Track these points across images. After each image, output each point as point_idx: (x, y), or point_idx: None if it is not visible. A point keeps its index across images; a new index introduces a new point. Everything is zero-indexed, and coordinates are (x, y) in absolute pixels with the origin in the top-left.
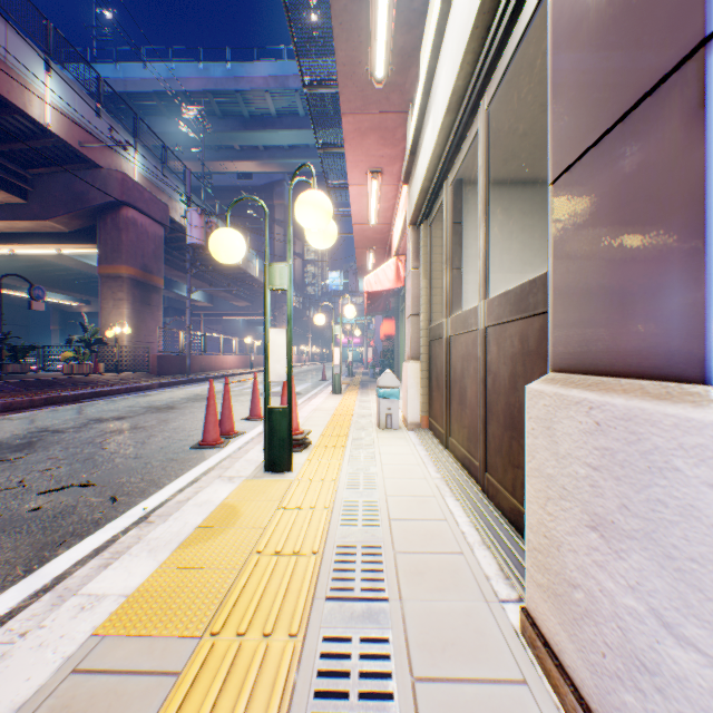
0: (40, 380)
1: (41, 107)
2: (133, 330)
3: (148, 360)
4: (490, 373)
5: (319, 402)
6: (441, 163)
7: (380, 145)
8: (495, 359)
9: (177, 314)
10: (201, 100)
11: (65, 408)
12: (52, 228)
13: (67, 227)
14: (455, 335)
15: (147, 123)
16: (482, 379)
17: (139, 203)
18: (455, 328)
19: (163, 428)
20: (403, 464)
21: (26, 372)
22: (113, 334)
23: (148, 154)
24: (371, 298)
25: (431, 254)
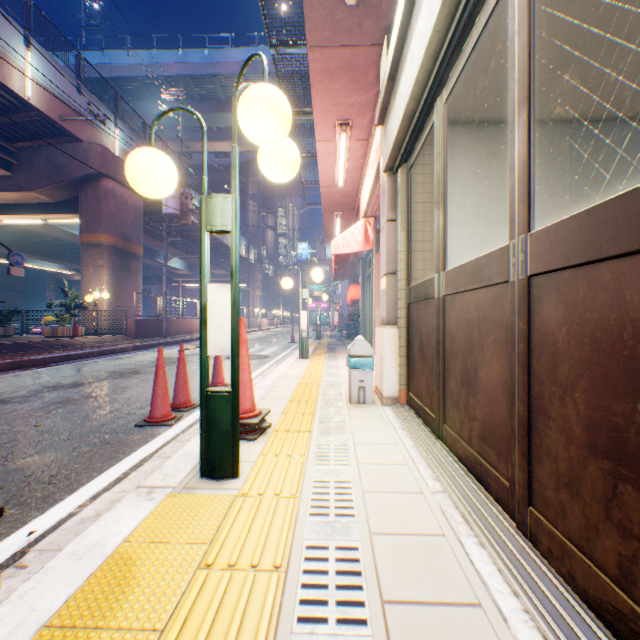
0: (15, 343)
1: (21, 81)
2: (112, 295)
3: (126, 323)
4: (543, 350)
5: (285, 368)
6: (437, 64)
7: (350, 90)
8: (557, 327)
9: (161, 282)
10: (180, 84)
11: (28, 372)
12: (37, 199)
13: (51, 198)
14: (454, 294)
15: (132, 106)
16: (522, 357)
17: (119, 175)
18: (454, 283)
19: (116, 397)
20: (386, 462)
21: (10, 335)
22: (92, 299)
23: (128, 130)
24: (338, 262)
25: (411, 203)
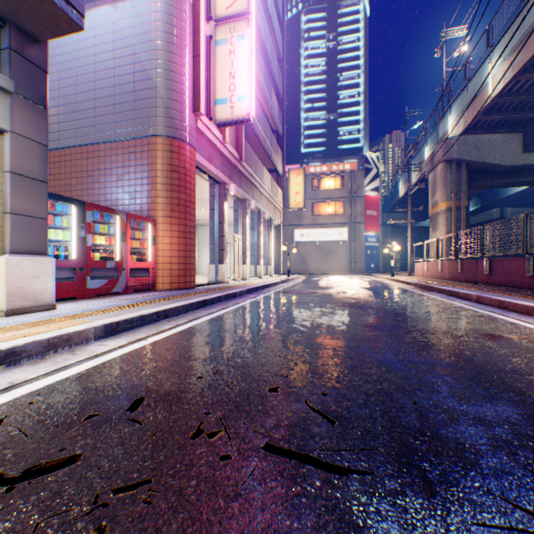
0: None
1: None
2: None
3: None
4: None
5: None
6: None
7: None
8: None
9: None
10: None
11: None
12: None
13: None
14: None
15: None
16: None
17: None
18: None
19: None
20: None
21: None
22: None
23: None
24: None
25: None
